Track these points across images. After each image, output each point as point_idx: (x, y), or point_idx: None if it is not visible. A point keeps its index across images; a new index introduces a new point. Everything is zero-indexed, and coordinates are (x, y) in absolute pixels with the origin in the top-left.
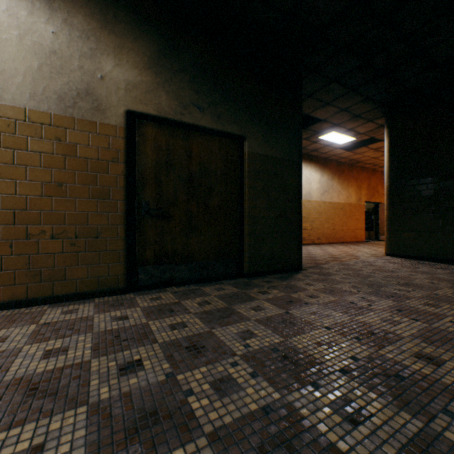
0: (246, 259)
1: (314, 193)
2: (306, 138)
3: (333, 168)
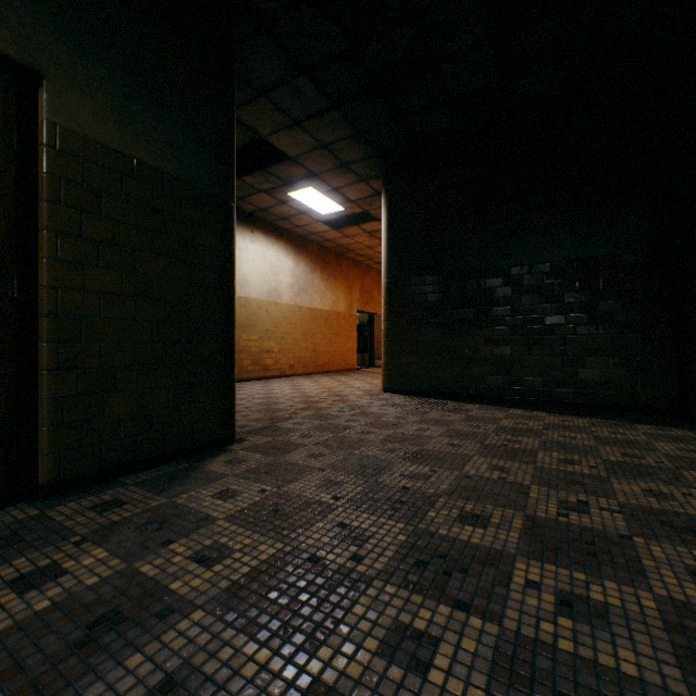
0: (44, 444)
1: (285, 291)
2: (268, 191)
3: (315, 254)
